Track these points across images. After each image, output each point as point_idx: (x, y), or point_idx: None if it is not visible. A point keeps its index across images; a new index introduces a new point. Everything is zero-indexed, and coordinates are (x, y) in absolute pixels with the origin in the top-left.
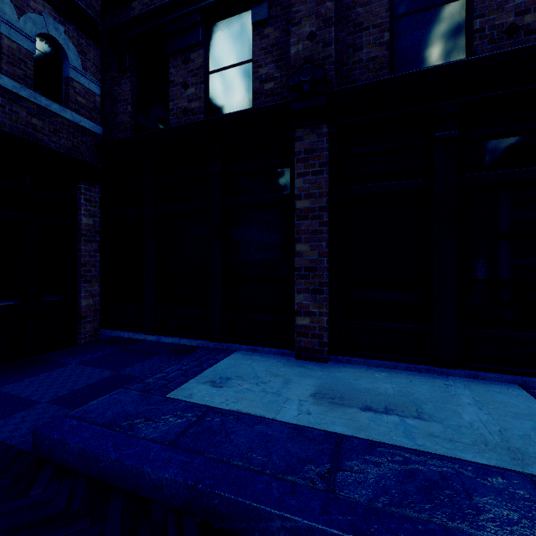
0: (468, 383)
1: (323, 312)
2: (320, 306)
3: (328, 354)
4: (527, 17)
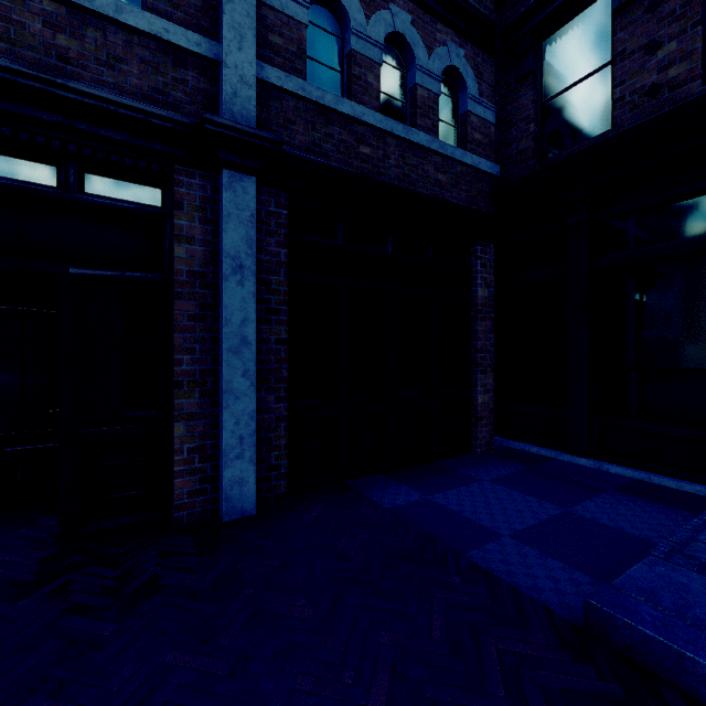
0: None
1: None
2: None
3: None
4: None
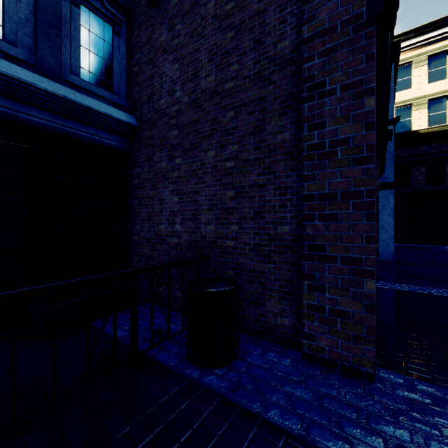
0: None
1: None
2: None
3: None
4: None
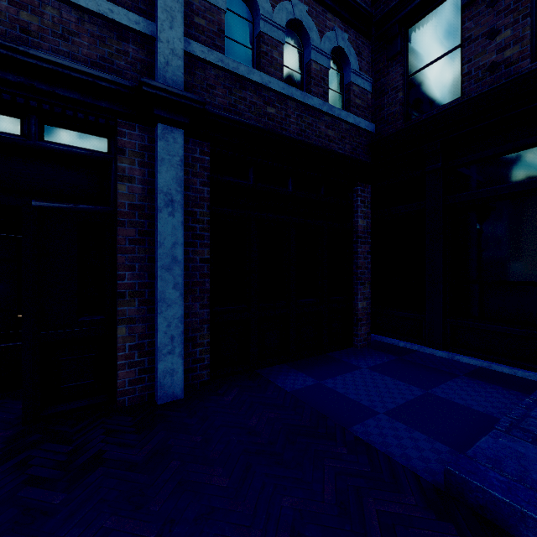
0: None
1: None
2: None
3: None
4: None
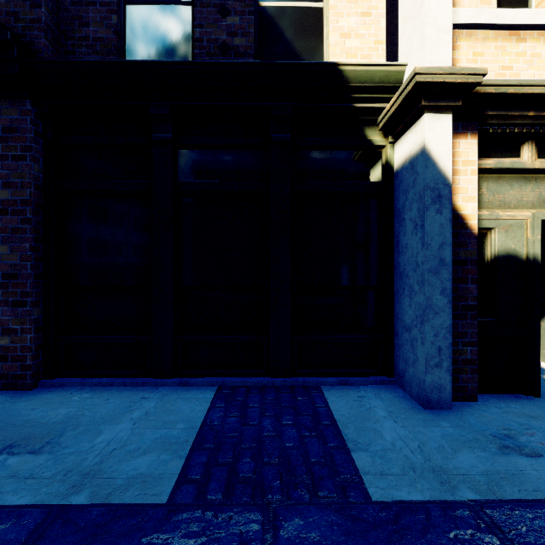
0: (169, 393)
1: (27, 329)
2: (22, 321)
3: (37, 379)
4: (236, 39)
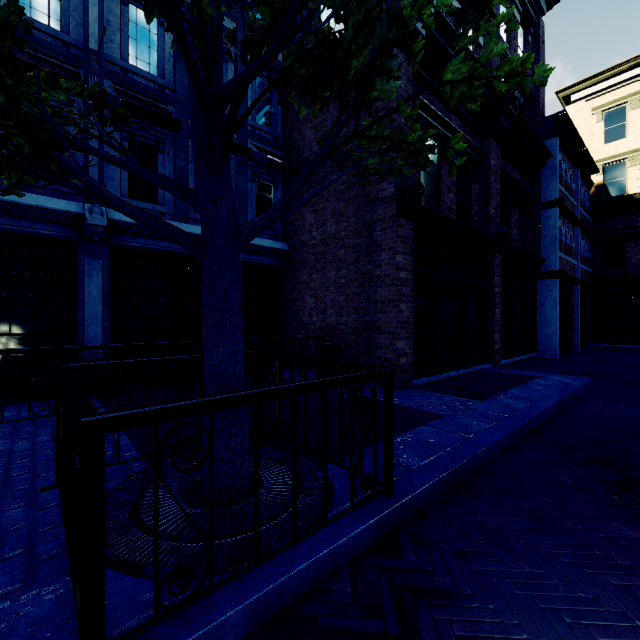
0: None
1: None
2: None
3: None
4: None
